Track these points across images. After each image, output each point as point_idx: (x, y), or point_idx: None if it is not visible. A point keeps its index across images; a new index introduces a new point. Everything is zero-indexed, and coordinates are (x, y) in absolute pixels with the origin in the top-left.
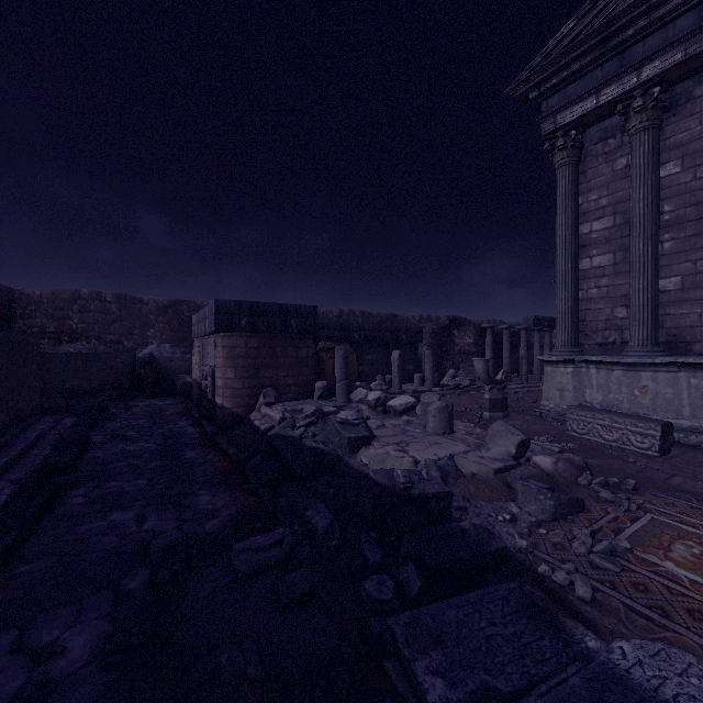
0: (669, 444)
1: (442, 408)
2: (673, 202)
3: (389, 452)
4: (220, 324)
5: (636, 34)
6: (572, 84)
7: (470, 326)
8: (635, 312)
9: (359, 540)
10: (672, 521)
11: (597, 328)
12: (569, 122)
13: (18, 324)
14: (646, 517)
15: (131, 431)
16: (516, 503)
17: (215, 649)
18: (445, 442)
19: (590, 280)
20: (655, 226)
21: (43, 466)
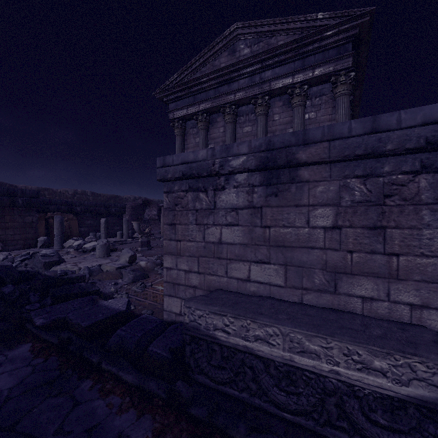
0: None
1: (103, 245)
2: None
3: (68, 266)
4: None
5: (198, 90)
6: (179, 100)
7: (155, 205)
8: None
9: (29, 295)
10: None
11: None
12: (179, 117)
13: None
14: None
15: None
16: (123, 279)
17: None
18: (101, 260)
19: None
20: None
21: None
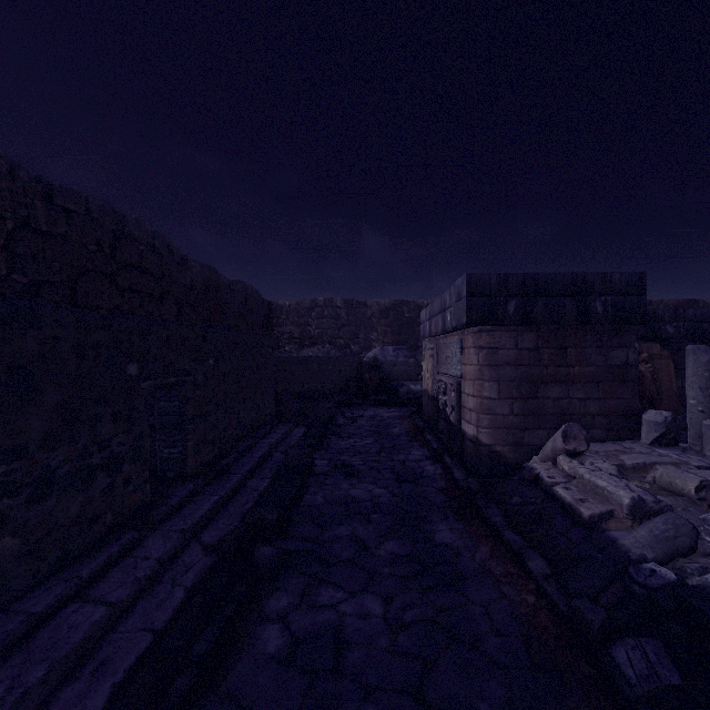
0: None
1: None
2: None
3: None
4: (474, 312)
5: None
6: None
7: None
8: None
9: None
10: None
11: None
12: None
13: (274, 332)
14: None
15: (356, 457)
16: None
17: None
18: None
19: None
20: None
21: (245, 526)
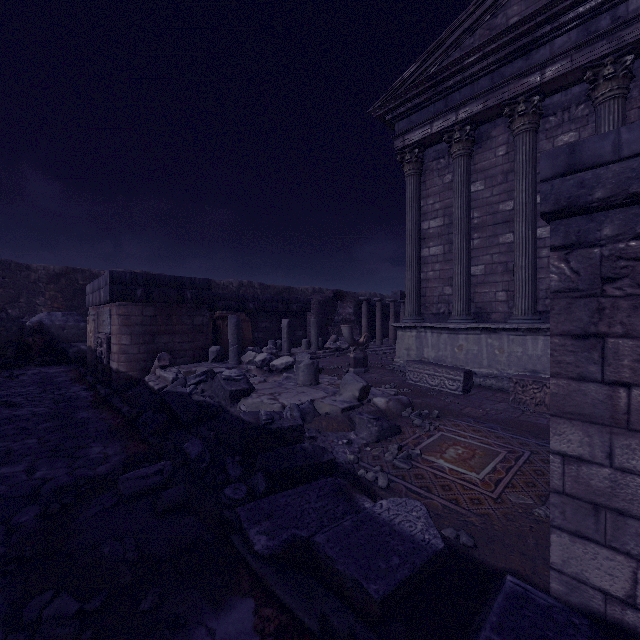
0: (470, 386)
1: (309, 364)
2: (480, 211)
3: (263, 400)
4: (115, 294)
5: (455, 85)
6: (415, 113)
7: (351, 299)
8: (456, 290)
9: (225, 462)
10: (453, 435)
11: (433, 302)
12: (413, 142)
13: None
14: (438, 434)
15: (18, 397)
16: (355, 432)
17: (100, 546)
18: (310, 391)
19: (428, 265)
20: (468, 228)
21: None
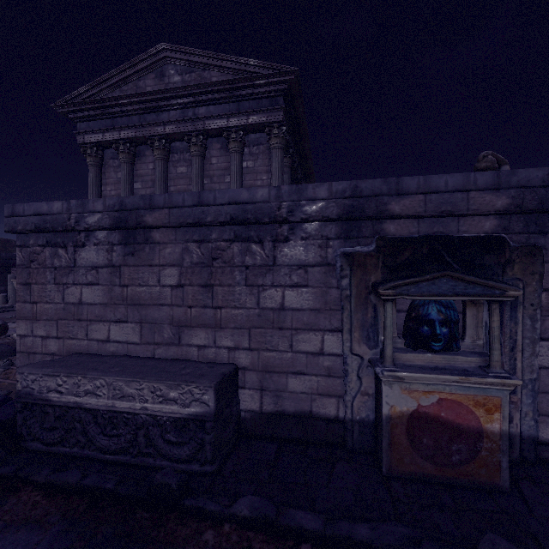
0: None
1: None
2: None
3: None
4: None
5: (118, 113)
6: (93, 121)
7: None
8: None
9: None
10: None
11: None
12: (92, 142)
13: None
14: None
15: None
16: None
17: None
18: None
19: None
20: None
21: None
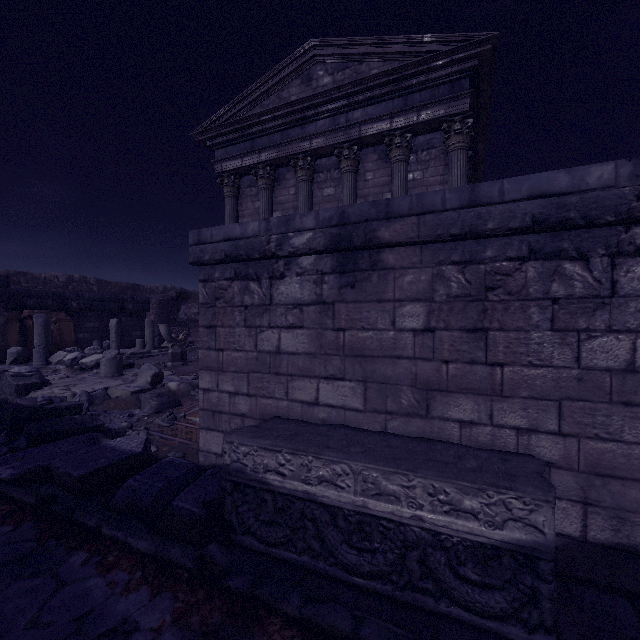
0: None
1: (111, 358)
2: None
3: (54, 391)
4: None
5: (258, 132)
6: (231, 146)
7: (196, 299)
8: None
9: None
10: None
11: None
12: (229, 170)
13: None
14: None
15: None
16: (141, 409)
17: None
18: (108, 381)
19: None
20: None
21: None
